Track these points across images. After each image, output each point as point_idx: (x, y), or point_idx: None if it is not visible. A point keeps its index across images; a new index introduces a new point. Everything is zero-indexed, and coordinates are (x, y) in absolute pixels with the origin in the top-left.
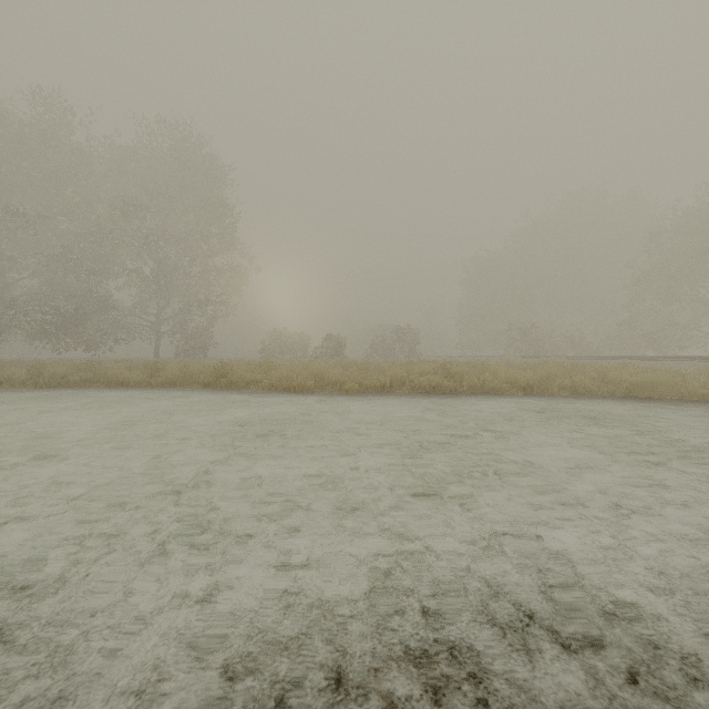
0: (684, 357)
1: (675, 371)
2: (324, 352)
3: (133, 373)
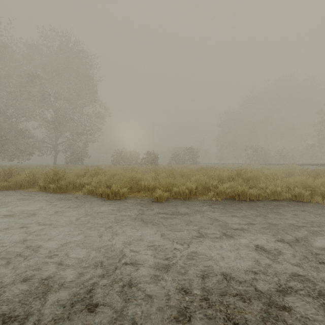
0: None
1: None
2: (146, 161)
3: None
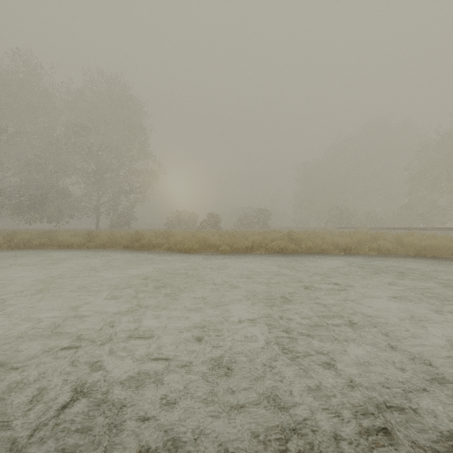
0: (448, 228)
1: (450, 238)
2: (206, 225)
3: (76, 239)
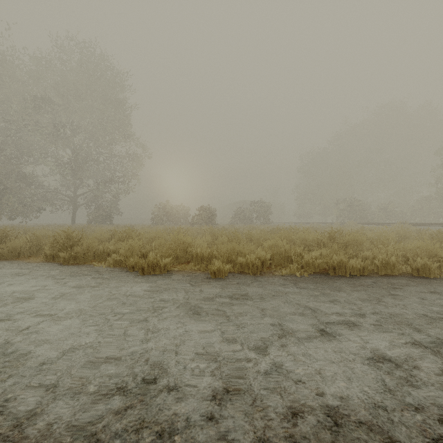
0: None
1: None
2: (199, 220)
3: None
